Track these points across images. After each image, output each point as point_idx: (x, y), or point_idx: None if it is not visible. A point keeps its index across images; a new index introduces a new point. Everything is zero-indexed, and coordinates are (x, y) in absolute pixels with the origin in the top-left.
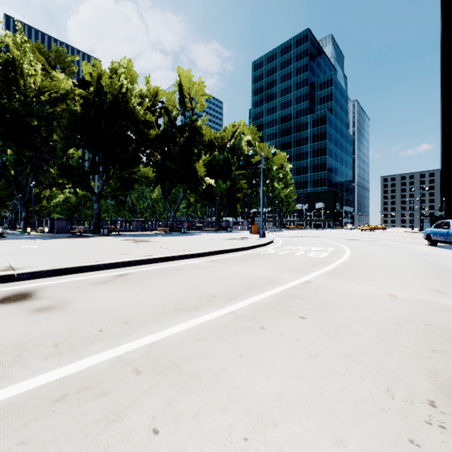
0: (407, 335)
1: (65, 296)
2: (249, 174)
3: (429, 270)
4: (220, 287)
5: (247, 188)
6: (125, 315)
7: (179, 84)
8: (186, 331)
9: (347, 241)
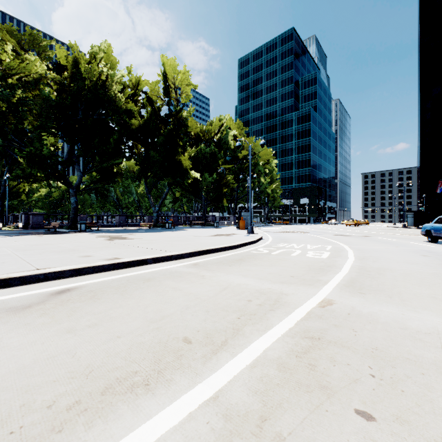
0: None
1: None
2: (236, 168)
3: None
4: (200, 316)
5: (234, 183)
6: None
7: (163, 73)
8: None
9: (340, 237)
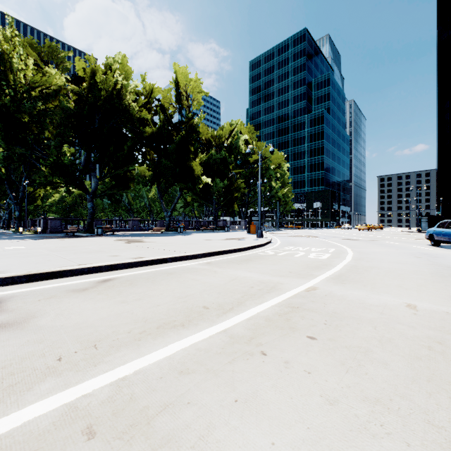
0: (445, 364)
1: (32, 308)
2: (247, 173)
3: (441, 273)
4: (214, 295)
5: (244, 188)
6: (96, 335)
7: (175, 81)
8: (168, 360)
9: (347, 241)
